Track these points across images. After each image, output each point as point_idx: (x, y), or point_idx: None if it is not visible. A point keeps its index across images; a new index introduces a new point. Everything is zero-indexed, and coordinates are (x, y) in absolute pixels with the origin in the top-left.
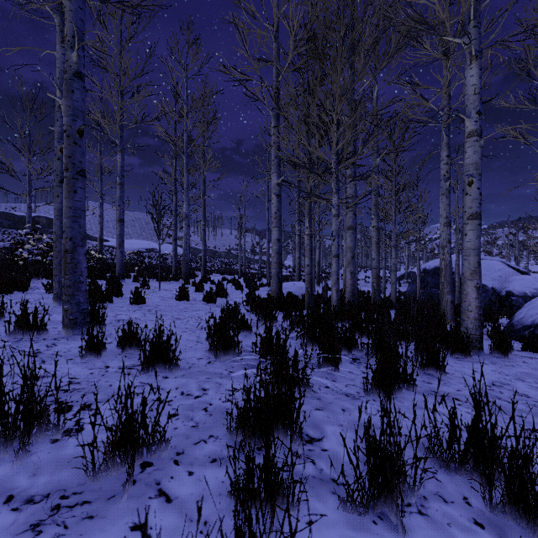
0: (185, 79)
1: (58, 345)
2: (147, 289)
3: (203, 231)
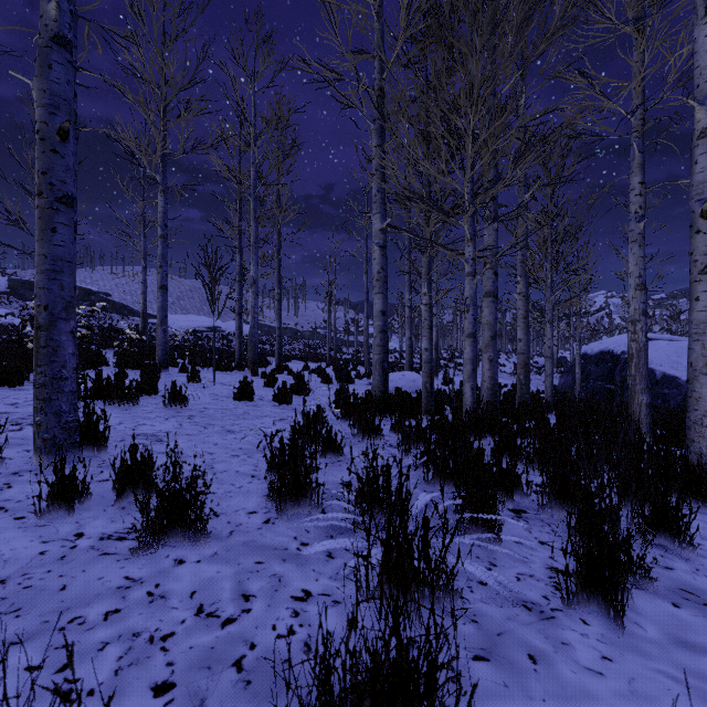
0: (252, 92)
1: (14, 485)
2: (197, 383)
3: (278, 302)
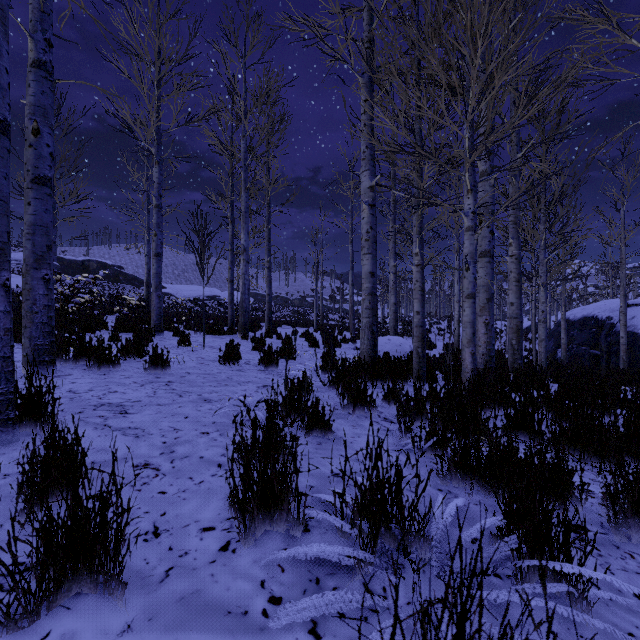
0: (243, 69)
1: None
2: (187, 346)
3: (268, 270)
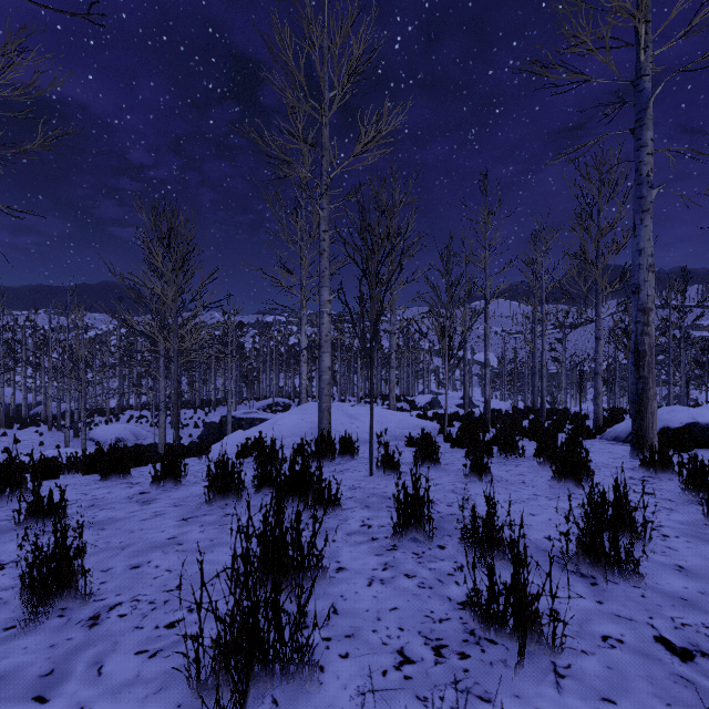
0: None
1: None
2: None
3: None
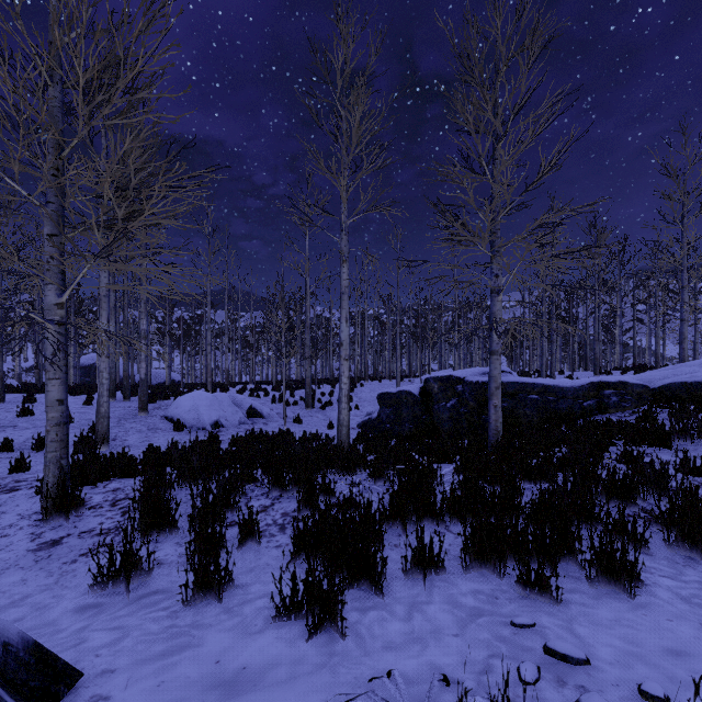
0: None
1: None
2: None
3: None
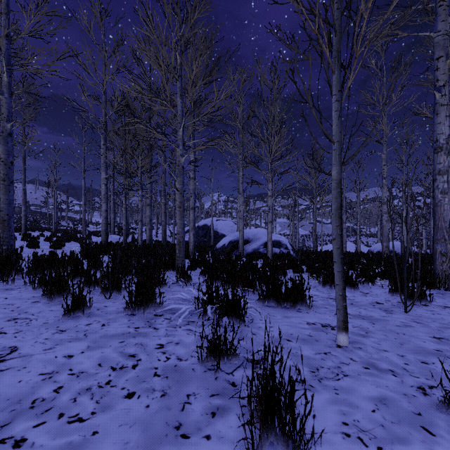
0: None
1: None
2: None
3: (24, 194)
